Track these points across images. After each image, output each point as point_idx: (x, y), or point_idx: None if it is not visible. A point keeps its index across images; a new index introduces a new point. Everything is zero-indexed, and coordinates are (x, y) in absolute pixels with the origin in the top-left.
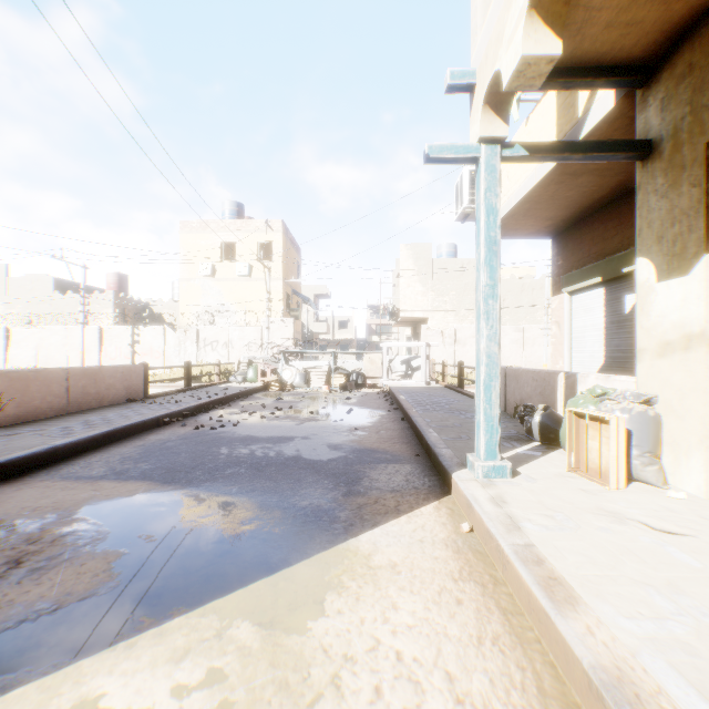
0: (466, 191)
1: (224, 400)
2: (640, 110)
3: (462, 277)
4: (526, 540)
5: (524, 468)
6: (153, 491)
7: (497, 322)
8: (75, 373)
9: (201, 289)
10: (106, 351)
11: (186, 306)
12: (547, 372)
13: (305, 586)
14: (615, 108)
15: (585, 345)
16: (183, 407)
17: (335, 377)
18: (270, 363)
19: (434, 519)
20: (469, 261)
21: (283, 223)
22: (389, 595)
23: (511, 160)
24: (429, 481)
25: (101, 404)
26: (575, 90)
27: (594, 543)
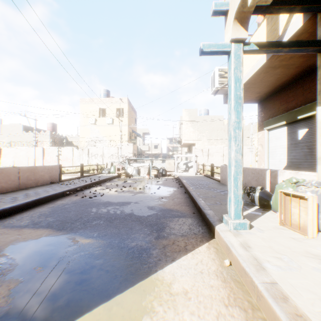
0: (217, 79)
1: (98, 182)
2: (320, 24)
3: (211, 124)
4: (270, 278)
5: (254, 222)
6: (50, 235)
7: (241, 142)
8: (23, 170)
9: (90, 130)
10: (46, 159)
11: (83, 138)
12: (260, 169)
13: (129, 311)
14: (302, 26)
15: (276, 155)
16: (77, 186)
17: (152, 171)
18: (121, 164)
19: (207, 255)
20: (214, 117)
21: (128, 99)
22: (184, 319)
23: (248, 52)
24: (201, 229)
25: (37, 185)
26: (283, 14)
27: (314, 281)
